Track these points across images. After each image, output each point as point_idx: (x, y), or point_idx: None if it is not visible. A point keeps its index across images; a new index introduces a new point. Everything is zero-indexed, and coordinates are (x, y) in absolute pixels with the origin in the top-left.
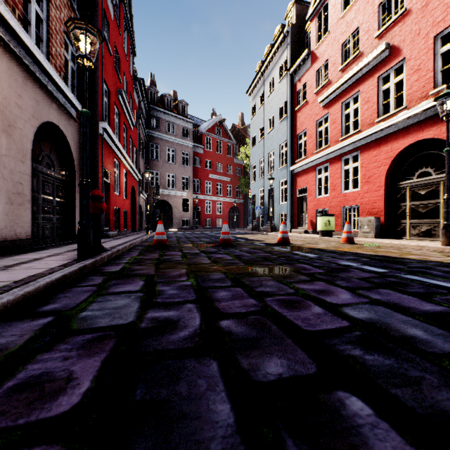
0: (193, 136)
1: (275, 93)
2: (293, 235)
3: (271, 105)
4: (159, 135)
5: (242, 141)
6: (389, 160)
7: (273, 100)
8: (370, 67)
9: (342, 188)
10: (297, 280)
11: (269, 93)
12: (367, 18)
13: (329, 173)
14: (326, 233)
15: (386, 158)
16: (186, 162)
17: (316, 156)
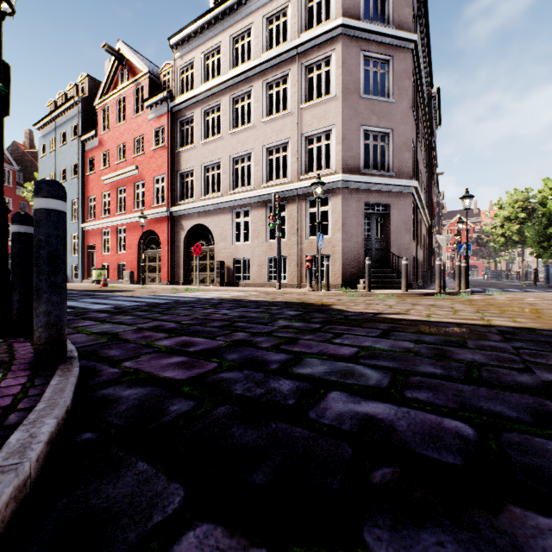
0: None
1: (68, 148)
2: (78, 285)
3: (64, 157)
4: None
5: (31, 169)
6: (139, 237)
7: (66, 154)
8: (131, 175)
9: (118, 249)
10: None
11: (62, 144)
12: (130, 141)
13: (110, 237)
14: (99, 282)
15: (138, 235)
16: None
17: (101, 221)
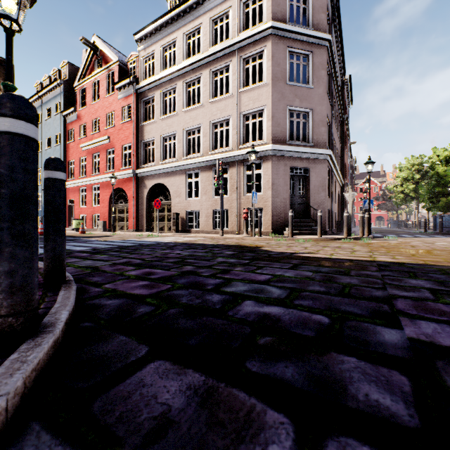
0: None
1: (52, 121)
2: None
3: (48, 128)
4: None
5: None
6: (110, 193)
7: (51, 126)
8: (103, 143)
9: (93, 203)
10: None
11: (47, 118)
12: (103, 116)
13: (87, 193)
14: (78, 229)
15: (109, 192)
16: None
17: (79, 181)
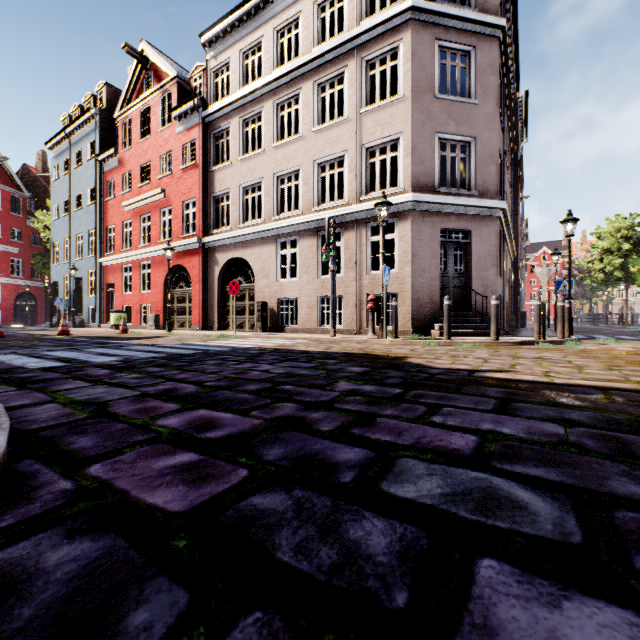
0: None
1: (84, 170)
2: (94, 330)
3: (79, 180)
4: None
5: (44, 196)
6: (165, 273)
7: (82, 177)
8: (156, 199)
9: (142, 288)
10: (33, 342)
11: (77, 165)
12: (155, 160)
13: (132, 273)
14: (119, 327)
15: (164, 271)
16: None
17: (122, 255)
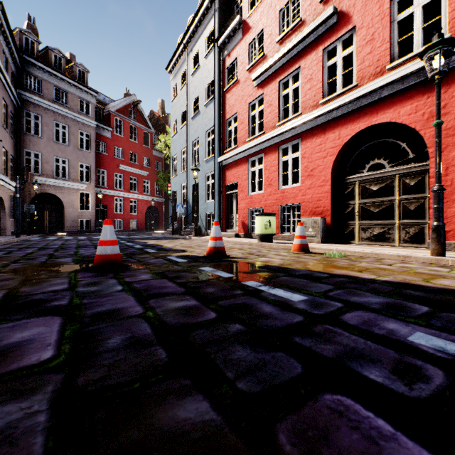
0: (96, 113)
1: (200, 70)
2: (224, 240)
3: (195, 84)
4: (41, 102)
5: (163, 132)
6: (336, 149)
7: (198, 79)
8: (314, 37)
9: (280, 183)
10: None
11: (193, 70)
12: None
13: (264, 165)
14: (266, 238)
15: (333, 147)
16: (87, 145)
17: (250, 144)
